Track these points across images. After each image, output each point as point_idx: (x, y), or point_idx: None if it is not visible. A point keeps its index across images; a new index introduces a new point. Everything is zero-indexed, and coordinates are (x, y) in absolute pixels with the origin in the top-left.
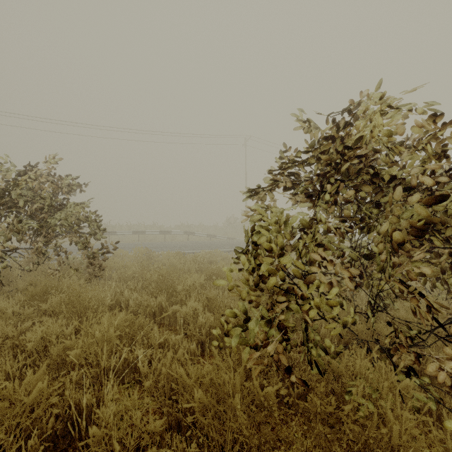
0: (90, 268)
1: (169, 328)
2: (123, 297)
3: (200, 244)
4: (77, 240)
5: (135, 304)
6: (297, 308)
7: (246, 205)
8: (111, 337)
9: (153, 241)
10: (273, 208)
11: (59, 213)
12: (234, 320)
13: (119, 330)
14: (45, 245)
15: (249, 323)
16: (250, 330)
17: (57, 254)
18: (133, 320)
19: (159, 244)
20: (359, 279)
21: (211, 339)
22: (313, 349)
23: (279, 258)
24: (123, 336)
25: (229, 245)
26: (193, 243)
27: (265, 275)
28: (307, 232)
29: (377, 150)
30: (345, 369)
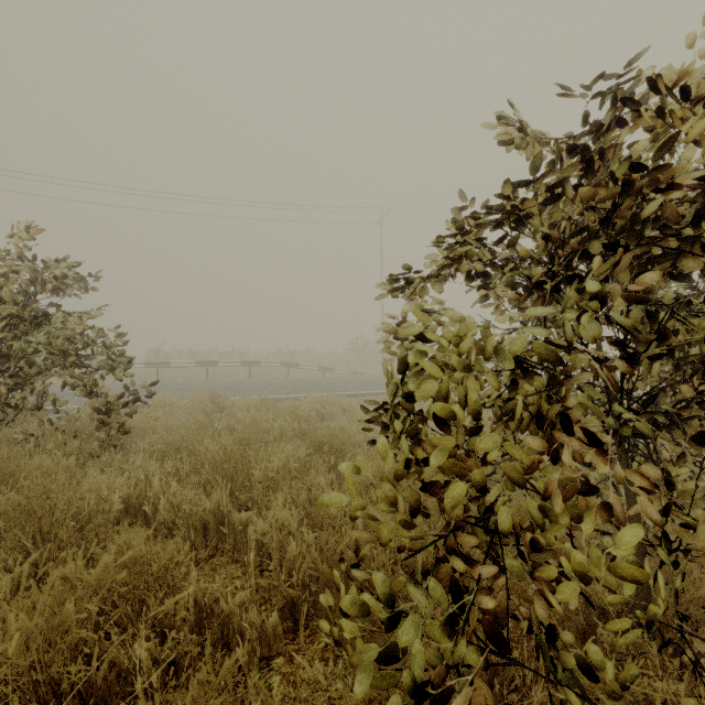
0: (101, 430)
1: (234, 558)
2: (151, 490)
3: (306, 382)
4: (75, 380)
5: (169, 507)
6: (520, 566)
7: (383, 319)
8: (68, 623)
9: (231, 378)
10: (457, 315)
11: (39, 331)
12: (362, 578)
13: (102, 592)
14: (16, 389)
15: (402, 633)
16: (404, 648)
17: (37, 406)
18: (145, 558)
19: (240, 382)
20: (668, 488)
21: (314, 592)
22: (559, 668)
23: (471, 439)
24: (117, 601)
25: (355, 385)
26: (295, 381)
27: (438, 483)
28: (528, 372)
29: (703, 177)
30: (629, 702)
